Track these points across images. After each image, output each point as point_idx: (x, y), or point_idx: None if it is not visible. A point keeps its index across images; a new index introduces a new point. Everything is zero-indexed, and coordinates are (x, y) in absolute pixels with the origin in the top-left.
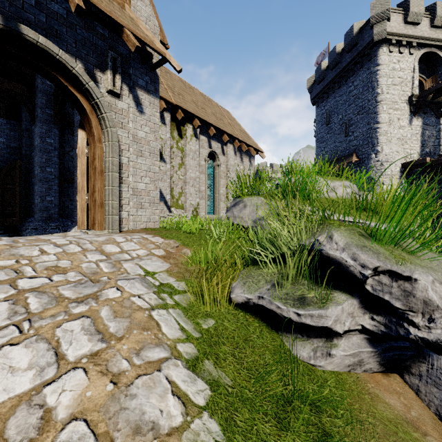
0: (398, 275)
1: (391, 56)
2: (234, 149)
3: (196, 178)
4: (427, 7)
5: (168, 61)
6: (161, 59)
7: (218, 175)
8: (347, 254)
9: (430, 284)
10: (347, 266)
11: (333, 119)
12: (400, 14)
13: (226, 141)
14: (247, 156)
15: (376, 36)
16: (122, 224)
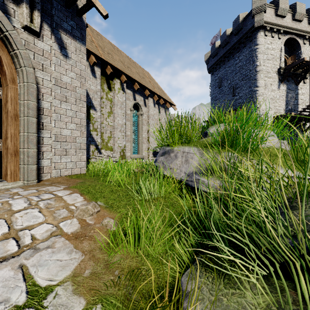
0: None
1: (266, 39)
2: (153, 102)
3: (123, 124)
4: (290, 6)
5: (93, 5)
6: (87, 2)
7: (141, 122)
8: None
9: None
10: None
11: (223, 83)
12: (273, 9)
13: (147, 95)
14: (163, 108)
15: (256, 24)
16: (43, 172)
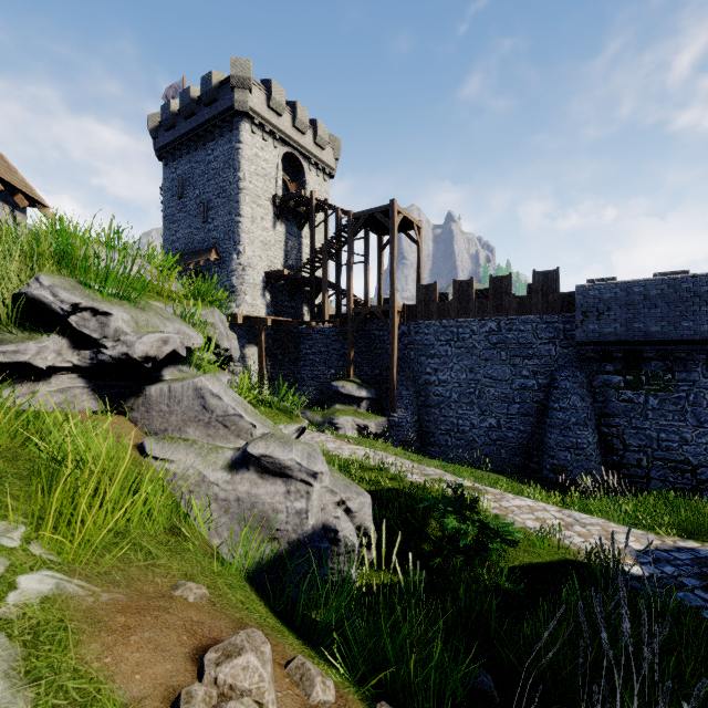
0: (98, 311)
1: (254, 139)
2: None
3: None
4: (290, 103)
5: None
6: None
7: None
8: (48, 291)
9: (122, 317)
10: (51, 304)
11: (188, 192)
12: (264, 94)
13: None
14: (6, 204)
15: (237, 104)
16: None
